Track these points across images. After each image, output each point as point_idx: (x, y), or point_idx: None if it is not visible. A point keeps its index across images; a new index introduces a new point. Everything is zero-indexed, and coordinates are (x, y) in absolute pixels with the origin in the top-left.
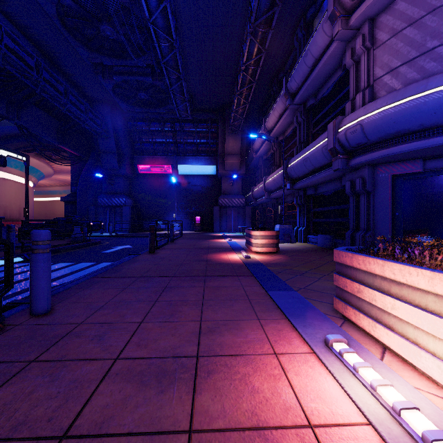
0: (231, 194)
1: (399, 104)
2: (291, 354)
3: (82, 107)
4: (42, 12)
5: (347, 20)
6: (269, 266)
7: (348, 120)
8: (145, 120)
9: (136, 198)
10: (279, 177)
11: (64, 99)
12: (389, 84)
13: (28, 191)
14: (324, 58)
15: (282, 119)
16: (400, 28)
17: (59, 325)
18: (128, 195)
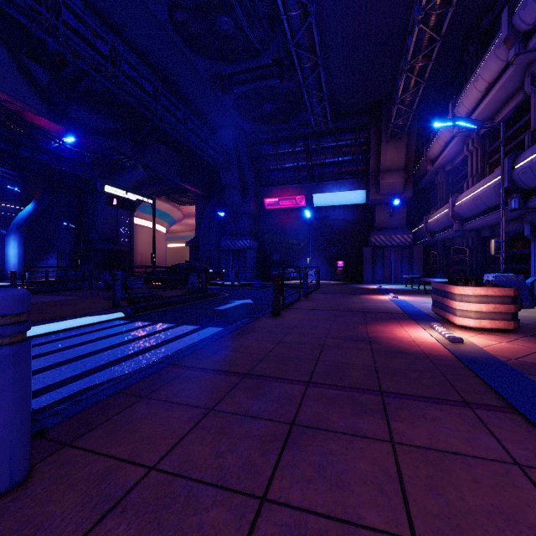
0: (390, 228)
1: None
2: None
3: (202, 135)
4: (158, 26)
5: None
6: (535, 376)
7: None
8: (272, 141)
9: (262, 239)
10: (489, 191)
11: (182, 127)
12: None
13: (154, 236)
14: None
15: (493, 90)
16: None
17: None
18: (253, 236)
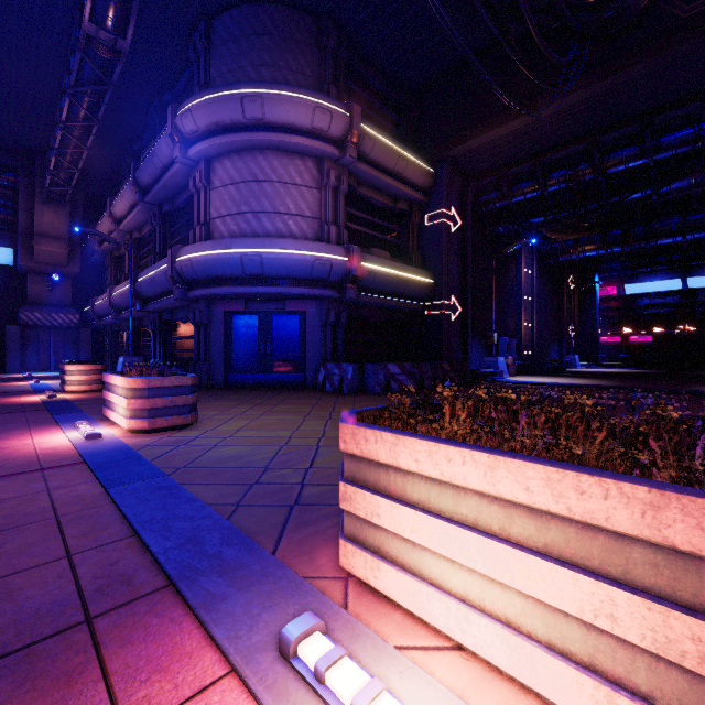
0: (50, 305)
1: (215, 253)
2: (45, 433)
3: None
4: None
5: (187, 149)
6: (77, 402)
7: (183, 252)
8: None
9: None
10: (127, 292)
11: None
12: (220, 228)
13: None
14: (171, 171)
15: (133, 213)
16: (227, 183)
17: None
18: None
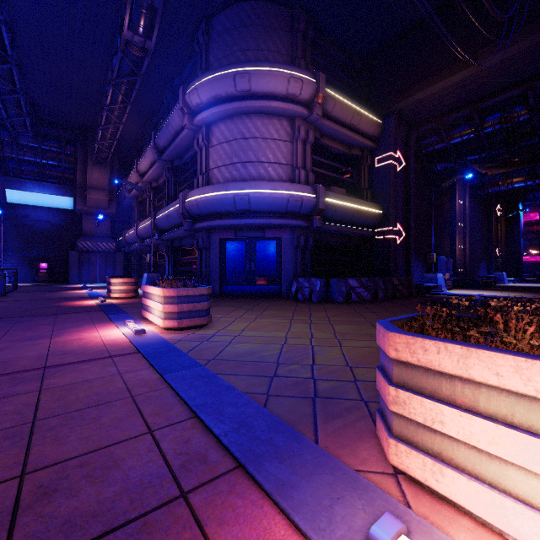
0: (96, 236)
1: (214, 194)
2: (105, 328)
3: None
4: None
5: (193, 118)
6: (120, 305)
7: (191, 195)
8: None
9: None
10: (149, 226)
11: None
12: (217, 176)
13: None
14: (181, 135)
15: (153, 168)
16: (222, 141)
17: None
18: None
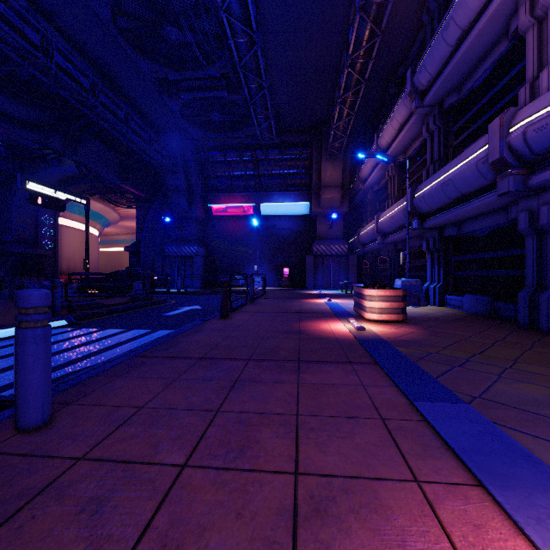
0: (329, 239)
1: None
2: None
3: (145, 136)
4: (98, 20)
5: None
6: (399, 346)
7: (529, 110)
8: (220, 148)
9: (210, 246)
10: (400, 213)
11: (124, 127)
12: None
13: (88, 239)
14: (478, 25)
15: (403, 131)
16: None
17: (44, 460)
18: (200, 243)
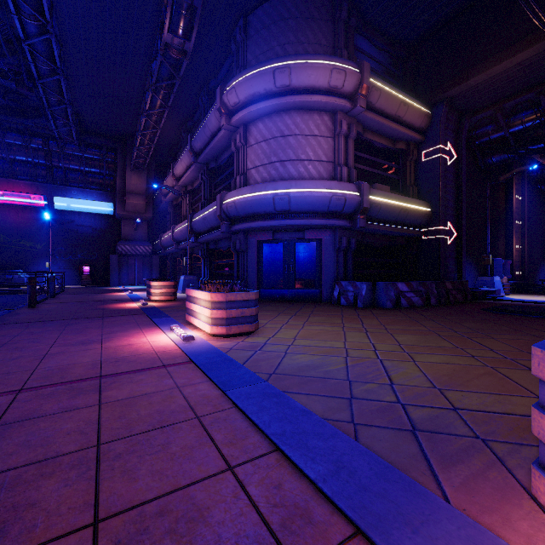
0: (134, 240)
1: (253, 195)
2: (152, 333)
3: None
4: None
5: (230, 118)
6: (162, 308)
7: (228, 196)
8: None
9: None
10: (185, 229)
11: None
12: (254, 176)
13: None
14: (217, 137)
15: (189, 171)
16: (260, 140)
17: None
18: None
